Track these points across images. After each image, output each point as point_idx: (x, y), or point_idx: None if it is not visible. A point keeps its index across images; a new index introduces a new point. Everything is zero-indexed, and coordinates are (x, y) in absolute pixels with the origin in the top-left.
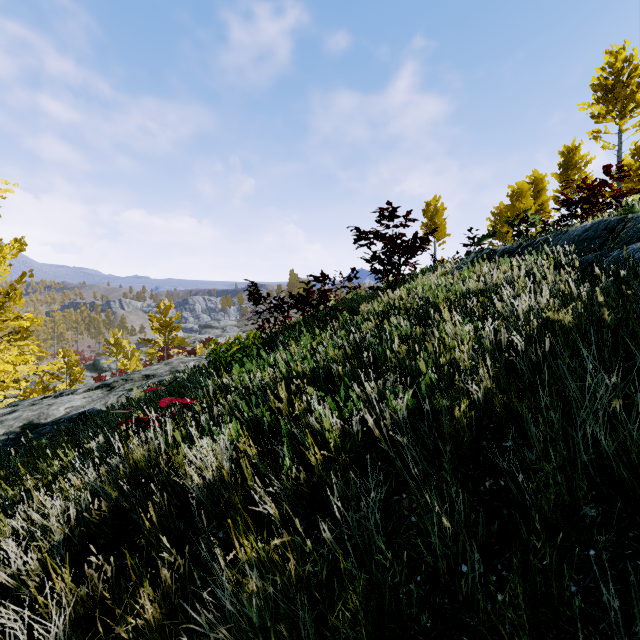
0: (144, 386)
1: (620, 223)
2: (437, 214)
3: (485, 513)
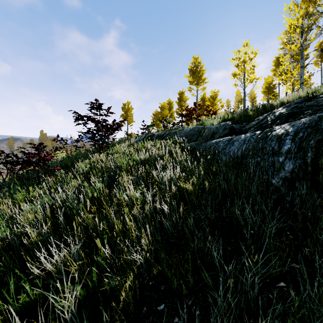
0: None
1: (203, 129)
2: (129, 110)
3: None
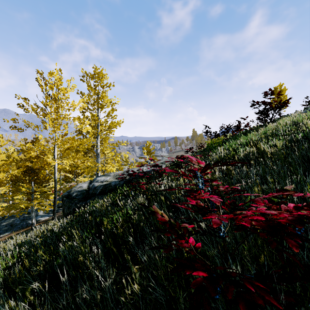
0: (165, 164)
1: None
2: (281, 93)
3: None
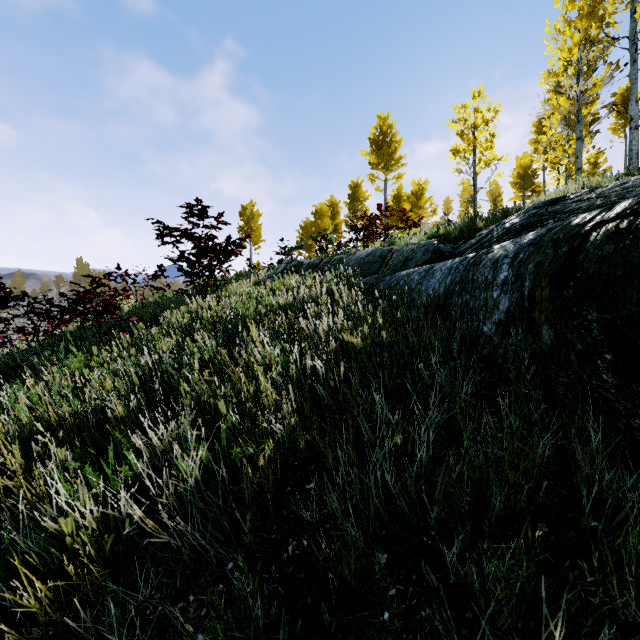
0: None
1: (389, 253)
2: (253, 219)
3: (287, 595)
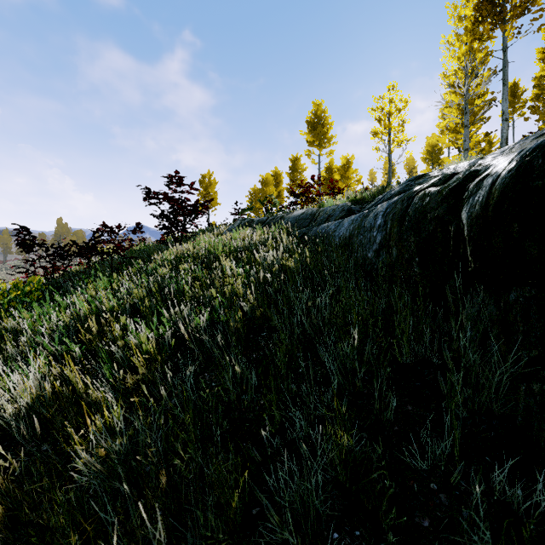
0: None
1: (317, 212)
2: (211, 186)
3: (254, 369)
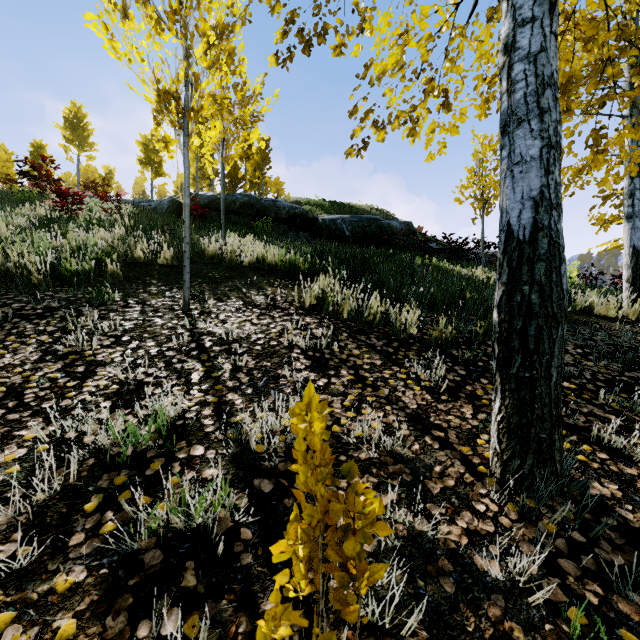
0: None
1: (132, 199)
2: None
3: None
